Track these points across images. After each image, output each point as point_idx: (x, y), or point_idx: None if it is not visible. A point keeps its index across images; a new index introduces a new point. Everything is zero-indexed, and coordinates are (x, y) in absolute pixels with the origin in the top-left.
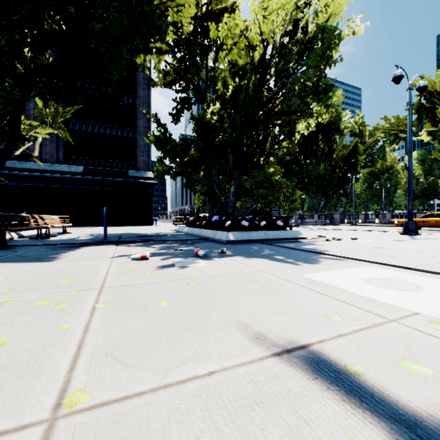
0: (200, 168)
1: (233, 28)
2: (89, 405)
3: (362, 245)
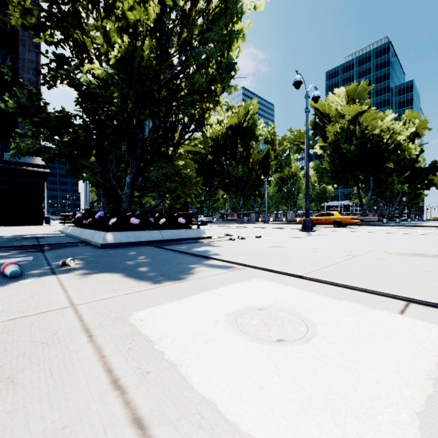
0: (89, 151)
1: None
2: None
3: (263, 244)
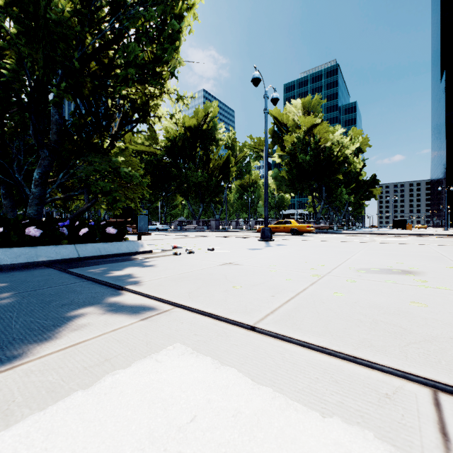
0: None
1: None
2: None
3: (213, 261)
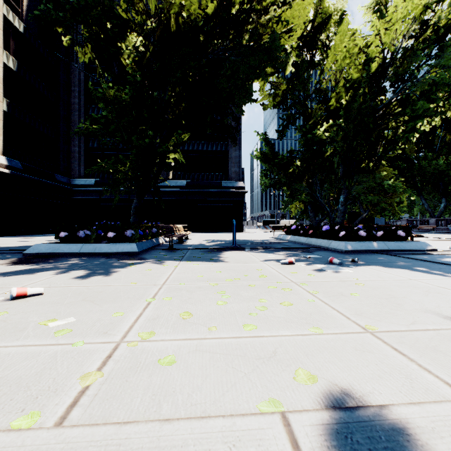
0: (303, 178)
1: (351, 46)
2: (381, 331)
3: None
